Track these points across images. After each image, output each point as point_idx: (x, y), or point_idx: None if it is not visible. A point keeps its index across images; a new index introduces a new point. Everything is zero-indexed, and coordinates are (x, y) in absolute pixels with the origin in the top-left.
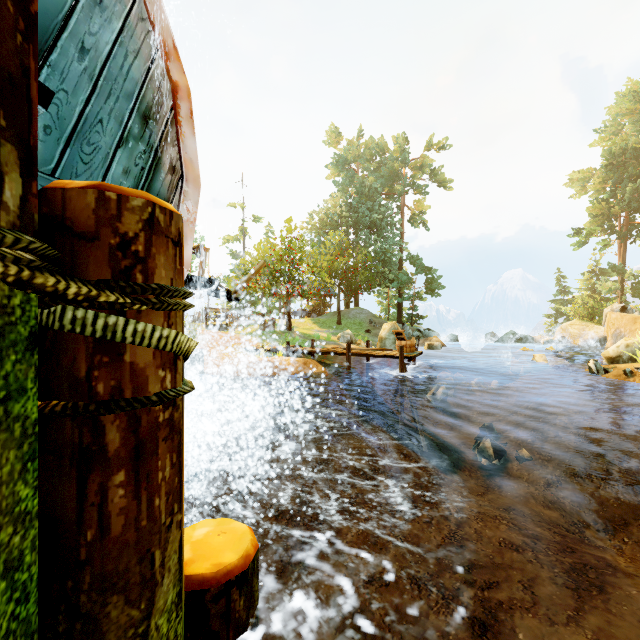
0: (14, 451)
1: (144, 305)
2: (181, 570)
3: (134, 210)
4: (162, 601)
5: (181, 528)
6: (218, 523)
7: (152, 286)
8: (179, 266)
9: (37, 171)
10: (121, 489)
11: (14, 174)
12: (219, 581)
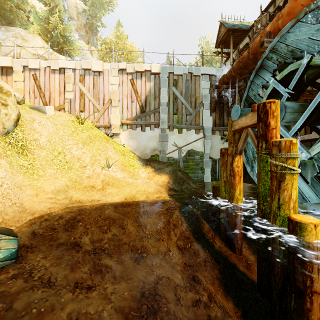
0: (264, 173)
1: (270, 157)
2: (278, 203)
3: (271, 143)
4: (274, 204)
5: (278, 196)
6: (314, 219)
7: (271, 154)
8: (278, 150)
9: (267, 142)
10: (270, 183)
11: (264, 144)
12: (288, 216)
